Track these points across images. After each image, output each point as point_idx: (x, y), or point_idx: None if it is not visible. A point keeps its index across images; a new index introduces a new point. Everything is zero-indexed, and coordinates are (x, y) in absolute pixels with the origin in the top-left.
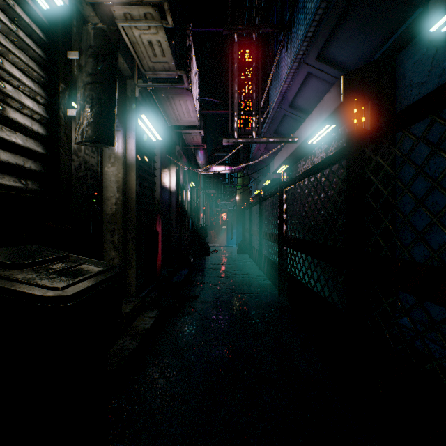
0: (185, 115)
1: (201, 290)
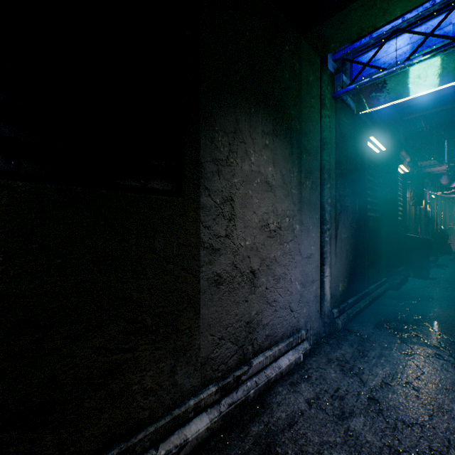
0: (437, 168)
1: (449, 265)
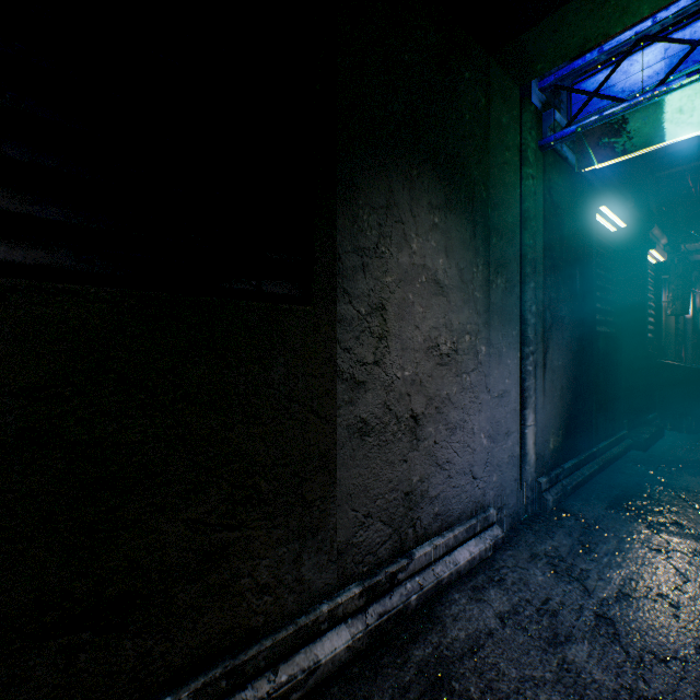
0: None
1: None
